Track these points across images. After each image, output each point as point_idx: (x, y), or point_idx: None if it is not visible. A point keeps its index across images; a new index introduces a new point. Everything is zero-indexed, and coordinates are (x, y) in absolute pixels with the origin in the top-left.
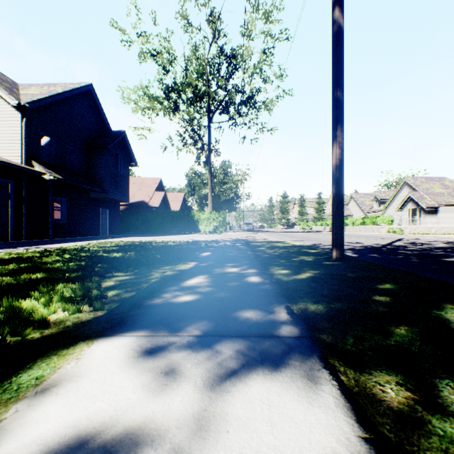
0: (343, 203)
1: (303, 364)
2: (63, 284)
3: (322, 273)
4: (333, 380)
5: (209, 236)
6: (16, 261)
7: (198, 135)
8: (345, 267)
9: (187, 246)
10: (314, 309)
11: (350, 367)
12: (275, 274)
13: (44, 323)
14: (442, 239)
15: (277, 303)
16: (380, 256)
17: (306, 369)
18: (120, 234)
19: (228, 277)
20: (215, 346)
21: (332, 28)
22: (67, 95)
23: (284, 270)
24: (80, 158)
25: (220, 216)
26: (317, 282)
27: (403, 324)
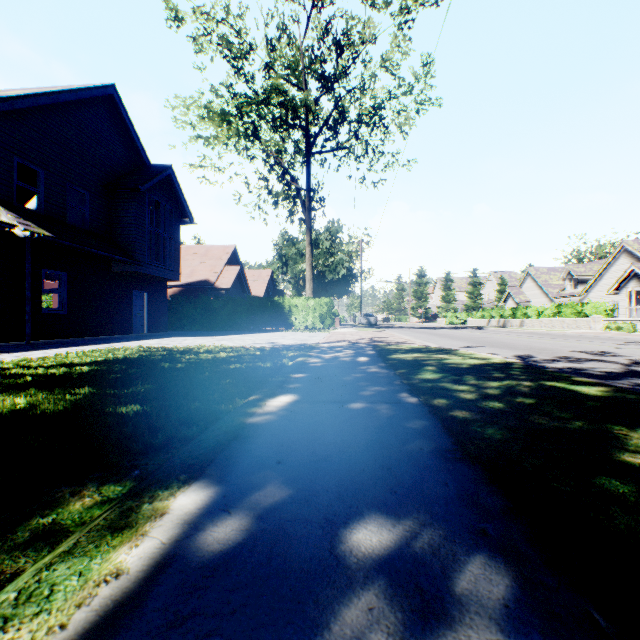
0: None
1: None
2: None
3: None
4: None
5: (306, 336)
6: None
7: (291, 176)
8: None
9: (251, 363)
10: None
11: None
12: None
13: None
14: None
15: None
16: None
17: None
18: (168, 331)
19: None
20: None
21: None
22: (66, 98)
23: None
24: (94, 207)
25: (326, 303)
26: None
27: None
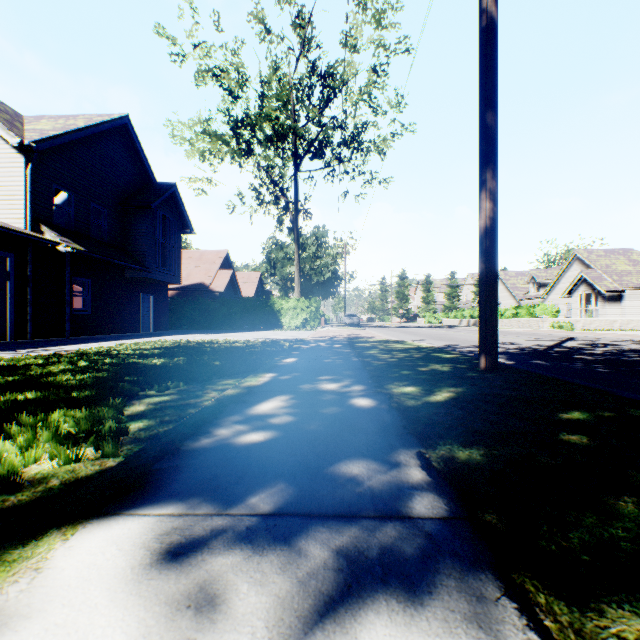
0: (496, 285)
1: (465, 587)
2: (62, 410)
3: (468, 392)
4: (529, 630)
5: (296, 333)
6: (4, 371)
7: (281, 190)
8: (502, 381)
9: (263, 348)
10: (466, 459)
11: (556, 594)
12: (395, 394)
13: (11, 483)
14: (632, 338)
15: (402, 446)
16: (548, 363)
17: (471, 598)
18: (170, 330)
19: (321, 398)
20: (296, 540)
21: (479, 20)
22: (91, 131)
23: (409, 387)
24: (111, 222)
25: (312, 305)
26: (463, 408)
27: (626, 491)
